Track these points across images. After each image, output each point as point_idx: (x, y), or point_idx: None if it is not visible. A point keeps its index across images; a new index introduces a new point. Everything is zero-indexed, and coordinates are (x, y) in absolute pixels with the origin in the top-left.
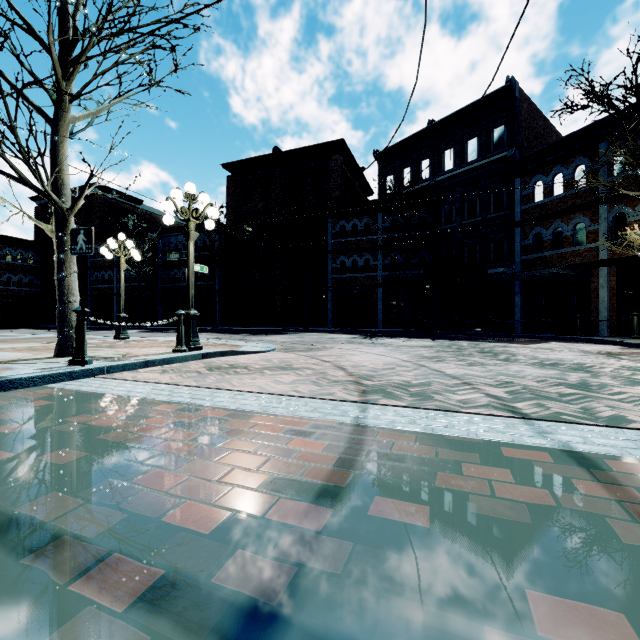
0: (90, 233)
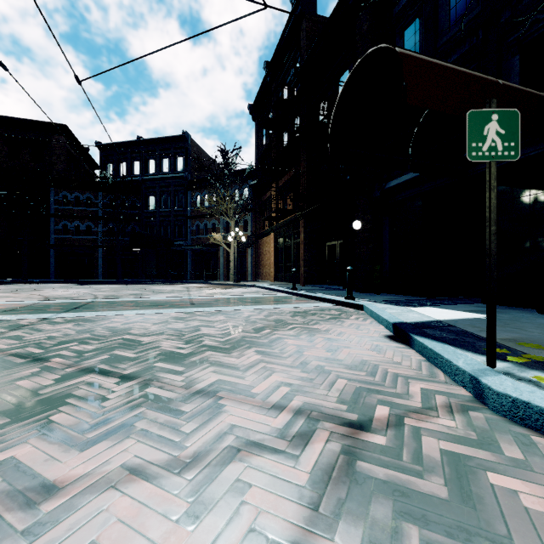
0: None
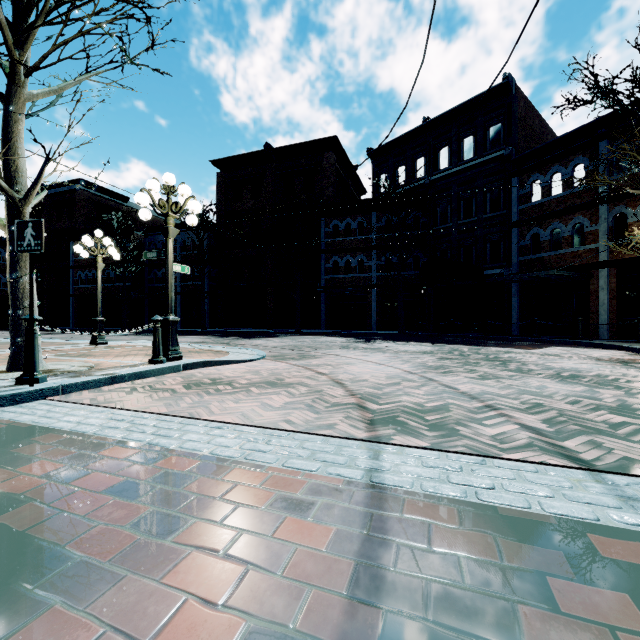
0: (40, 226)
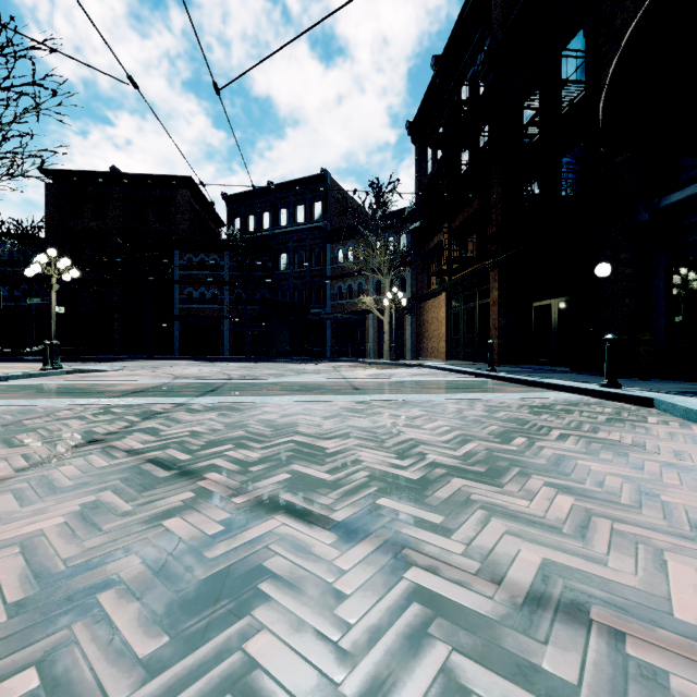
0: None
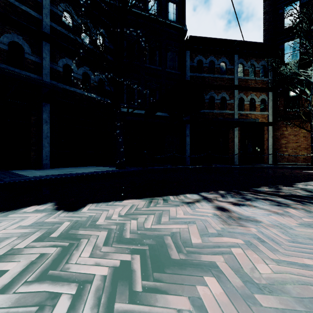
0: None
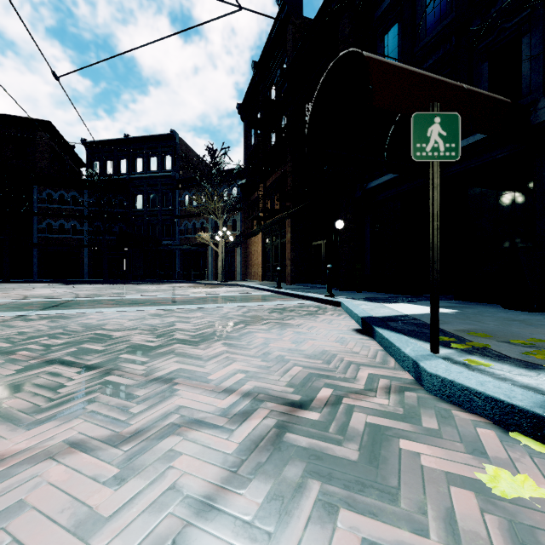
0: None
